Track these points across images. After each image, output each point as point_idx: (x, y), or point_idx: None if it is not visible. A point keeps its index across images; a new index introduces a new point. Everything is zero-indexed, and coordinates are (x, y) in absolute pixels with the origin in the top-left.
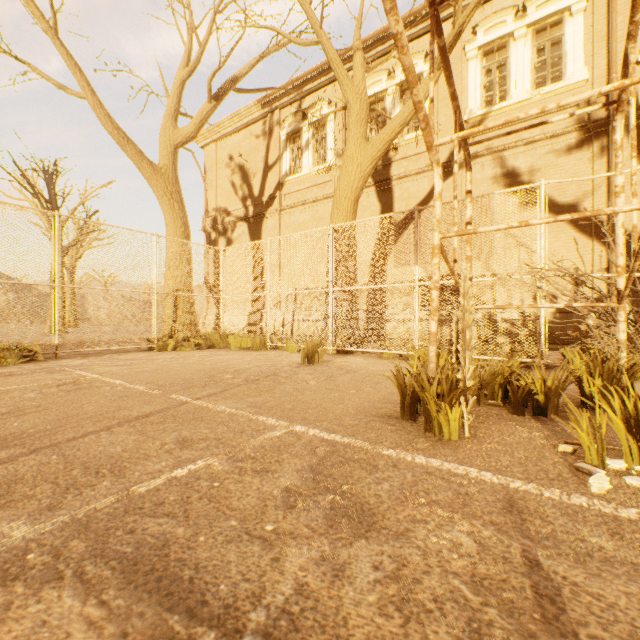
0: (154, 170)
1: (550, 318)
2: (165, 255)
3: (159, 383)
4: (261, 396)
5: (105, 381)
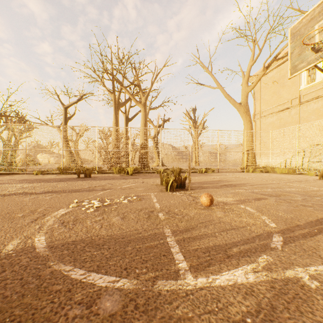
0: (239, 105)
1: None
2: (247, 137)
3: (263, 179)
4: (304, 184)
5: (245, 178)
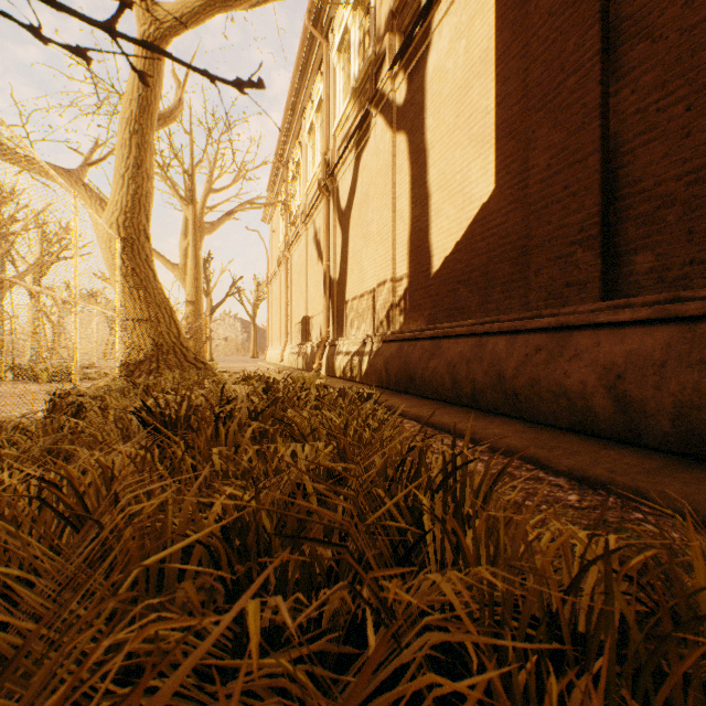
0: (174, 267)
1: (315, 351)
2: None
3: None
4: None
5: None
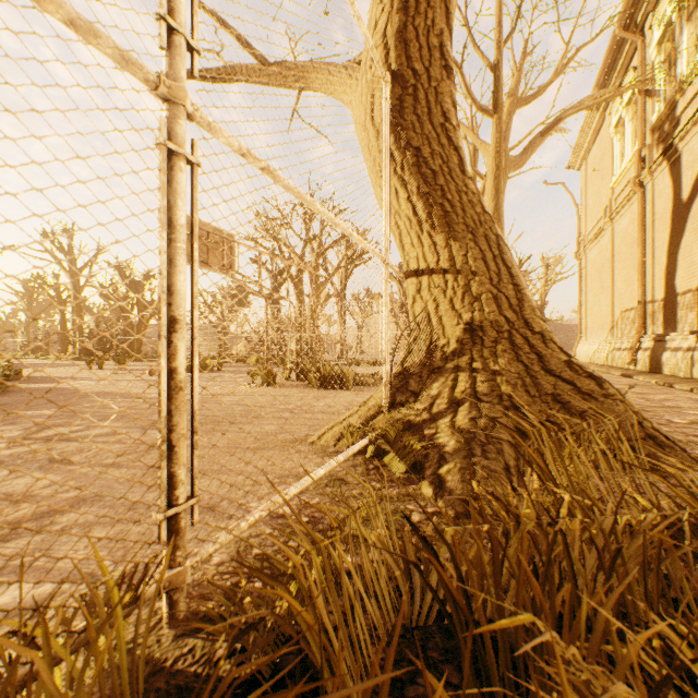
0: None
1: None
2: None
3: None
4: None
5: None
